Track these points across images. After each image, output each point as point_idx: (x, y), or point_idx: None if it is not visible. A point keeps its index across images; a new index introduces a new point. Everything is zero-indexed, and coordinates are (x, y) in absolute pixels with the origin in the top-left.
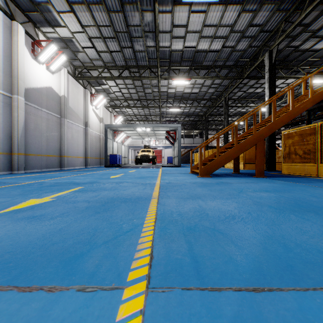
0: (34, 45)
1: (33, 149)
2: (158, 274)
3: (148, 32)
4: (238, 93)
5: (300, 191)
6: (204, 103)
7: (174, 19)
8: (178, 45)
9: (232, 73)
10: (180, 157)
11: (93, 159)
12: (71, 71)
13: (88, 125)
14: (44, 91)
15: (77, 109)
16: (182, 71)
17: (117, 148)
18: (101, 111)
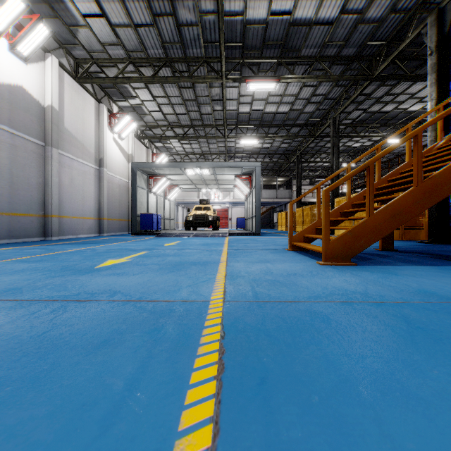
0: None
1: None
2: None
3: None
4: (354, 112)
5: None
6: (295, 132)
7: None
8: (259, 10)
9: (350, 73)
10: (259, 217)
11: (114, 222)
12: (70, 68)
13: (103, 165)
14: (4, 92)
15: (82, 134)
16: (263, 70)
17: (155, 204)
18: (129, 143)
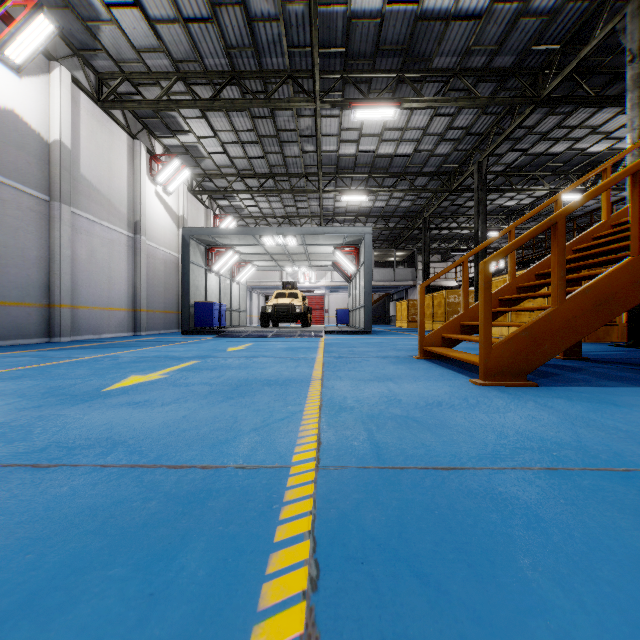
0: None
1: None
2: None
3: None
4: (509, 155)
5: None
6: (422, 184)
7: None
8: None
9: (505, 94)
10: (370, 308)
11: (157, 315)
12: (90, 86)
13: (140, 231)
14: None
15: (108, 186)
16: (376, 90)
17: (218, 289)
18: (180, 200)
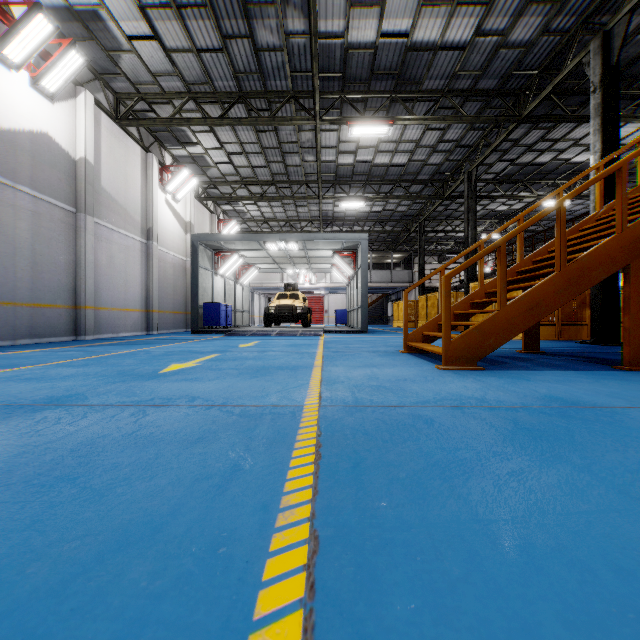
0: None
1: None
2: None
3: None
4: (498, 164)
5: None
6: (417, 190)
7: None
8: (366, 30)
9: (491, 112)
10: (366, 309)
11: (167, 315)
12: (109, 106)
13: (152, 237)
14: (24, 141)
15: (124, 196)
16: (372, 108)
17: (223, 290)
18: (187, 207)
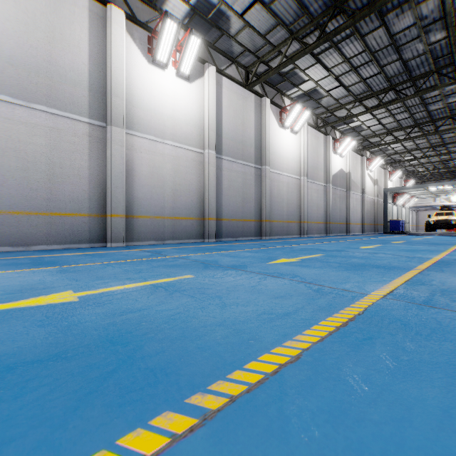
0: (334, 143)
1: (333, 219)
2: None
3: (449, 95)
4: None
5: None
6: None
7: None
8: None
9: None
10: None
11: (367, 226)
12: (352, 147)
13: (364, 192)
14: (338, 174)
15: (356, 179)
16: None
17: (396, 212)
18: (375, 172)
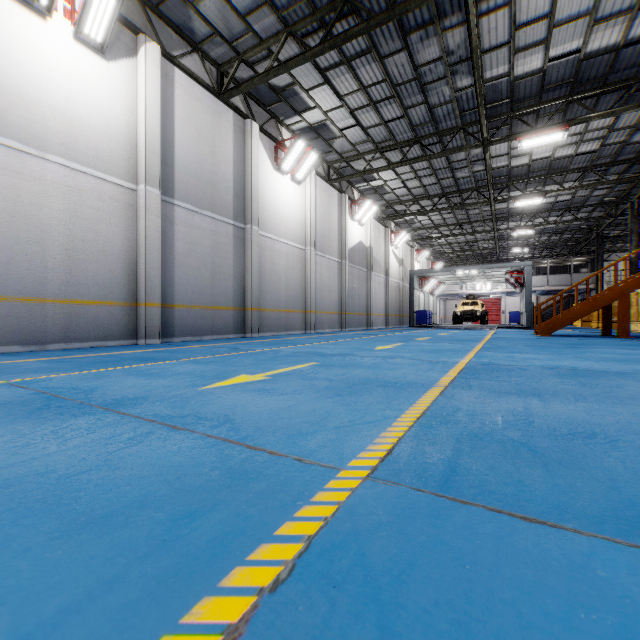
0: (351, 206)
1: (351, 308)
2: (486, 344)
3: (475, 161)
4: None
5: (611, 342)
6: (588, 210)
7: (512, 144)
8: (522, 161)
9: (638, 165)
10: (530, 313)
11: (392, 317)
12: (374, 214)
13: (388, 274)
14: (356, 248)
15: (379, 256)
16: (532, 182)
17: (423, 301)
18: (400, 249)
